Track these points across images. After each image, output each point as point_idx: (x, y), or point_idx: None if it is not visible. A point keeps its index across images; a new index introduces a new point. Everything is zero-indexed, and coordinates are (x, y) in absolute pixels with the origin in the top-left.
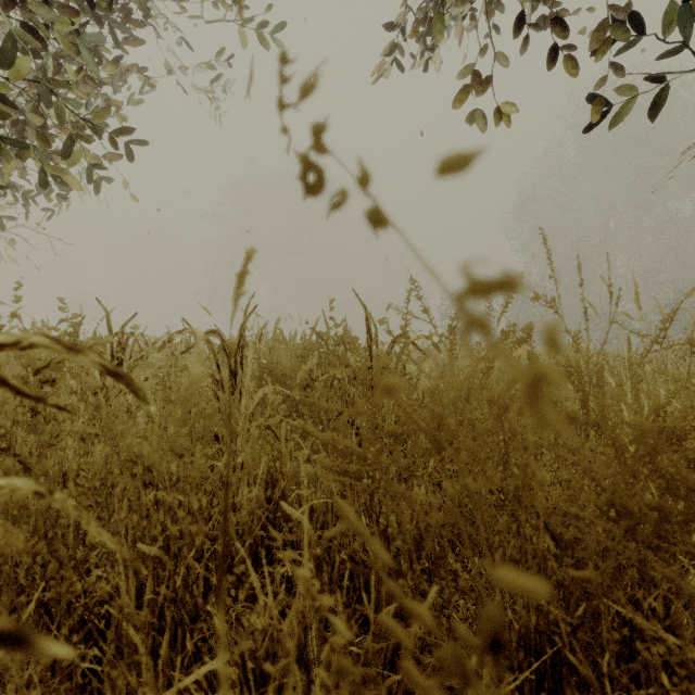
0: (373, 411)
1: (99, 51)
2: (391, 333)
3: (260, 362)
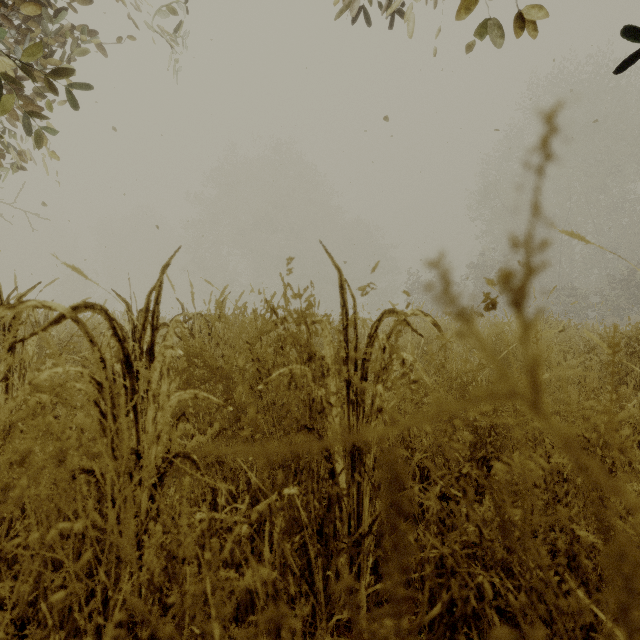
0: (349, 419)
1: (49, 1)
2: (458, 314)
3: (186, 349)
